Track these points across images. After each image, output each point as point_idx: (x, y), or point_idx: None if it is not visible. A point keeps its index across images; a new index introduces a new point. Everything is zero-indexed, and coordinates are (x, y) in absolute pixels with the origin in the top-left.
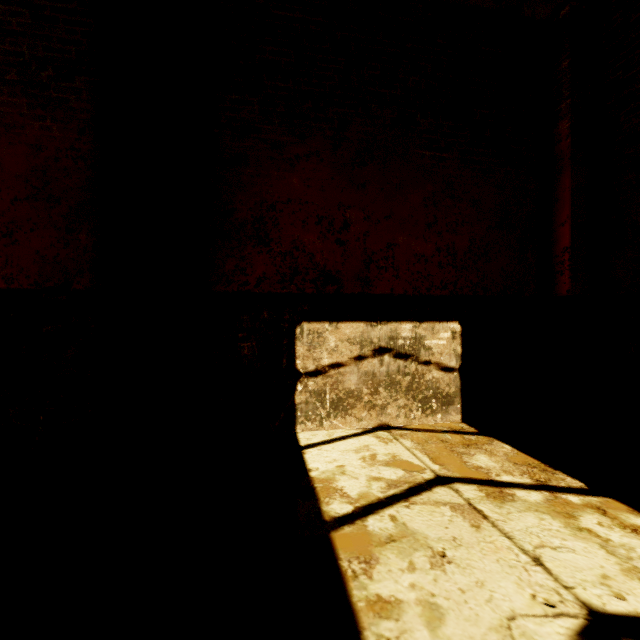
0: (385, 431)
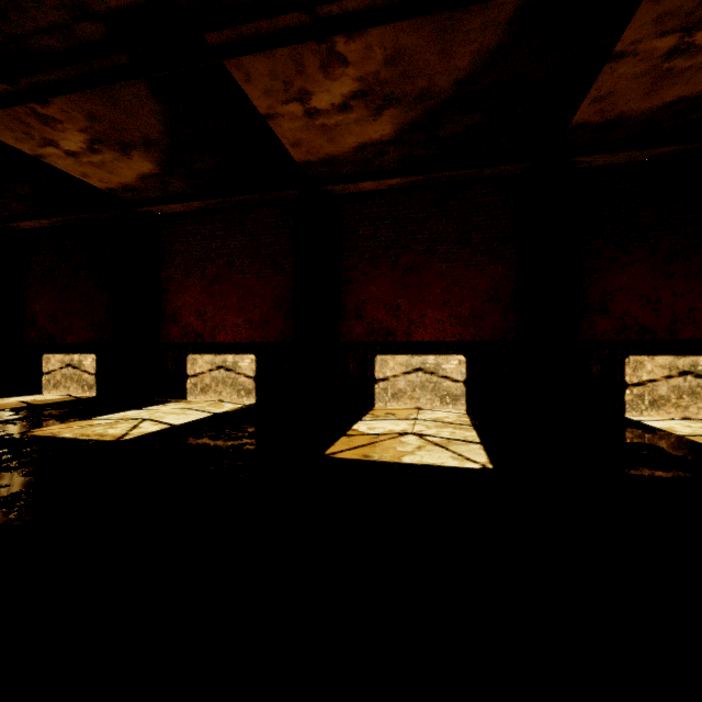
0: (689, 420)
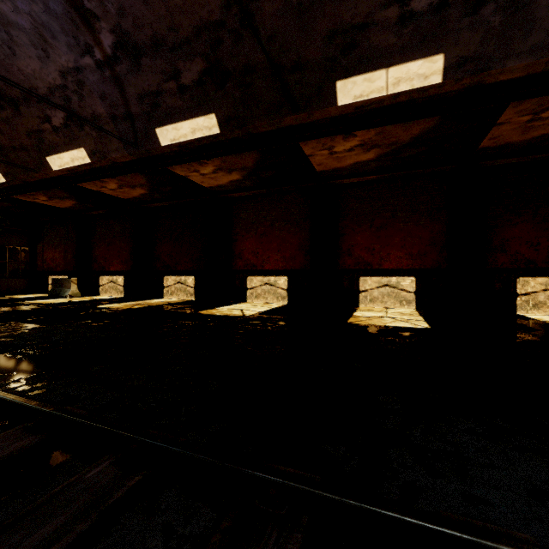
0: None
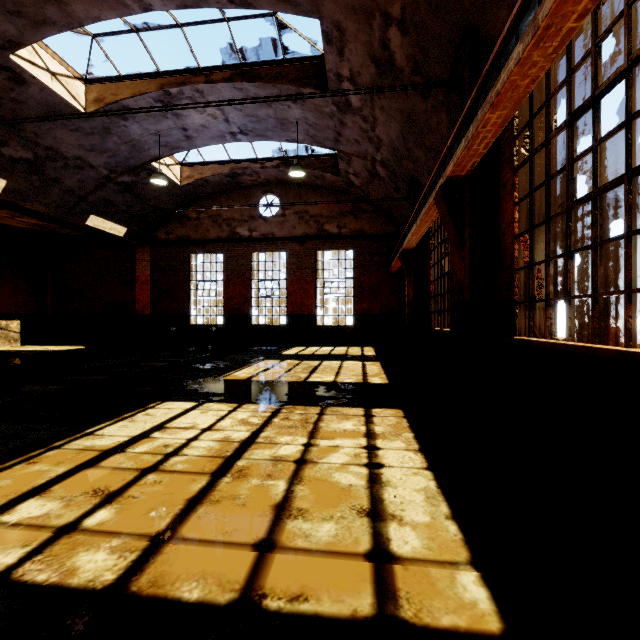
0: None
